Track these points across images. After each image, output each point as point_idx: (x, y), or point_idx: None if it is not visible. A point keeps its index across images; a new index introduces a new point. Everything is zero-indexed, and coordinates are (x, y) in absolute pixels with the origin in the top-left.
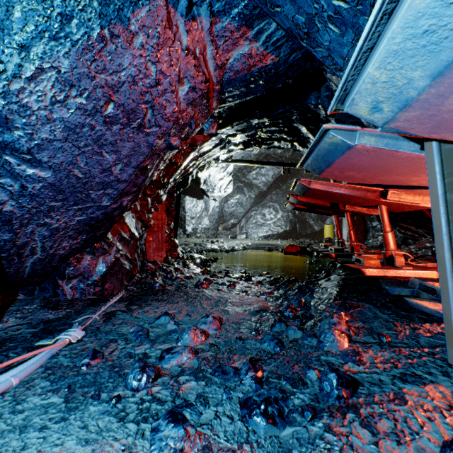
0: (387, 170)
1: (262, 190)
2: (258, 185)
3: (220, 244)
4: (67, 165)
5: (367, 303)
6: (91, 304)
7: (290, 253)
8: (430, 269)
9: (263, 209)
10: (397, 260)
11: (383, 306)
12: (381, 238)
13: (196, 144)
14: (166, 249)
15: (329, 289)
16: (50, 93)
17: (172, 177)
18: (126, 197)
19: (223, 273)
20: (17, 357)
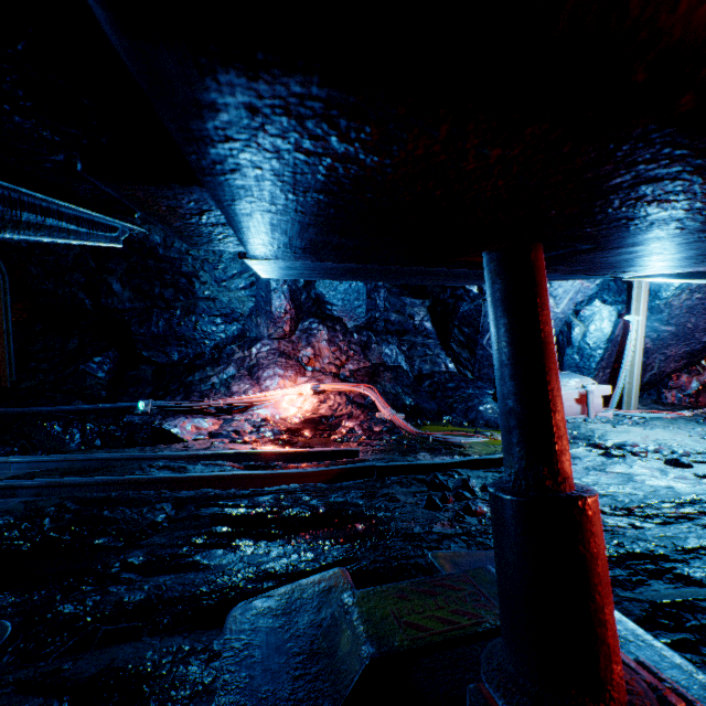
0: None
1: None
2: None
3: None
4: (683, 323)
5: None
6: (687, 408)
7: None
8: None
9: None
10: None
11: None
12: None
13: None
14: None
15: None
16: (683, 297)
17: None
18: None
19: None
20: (663, 411)
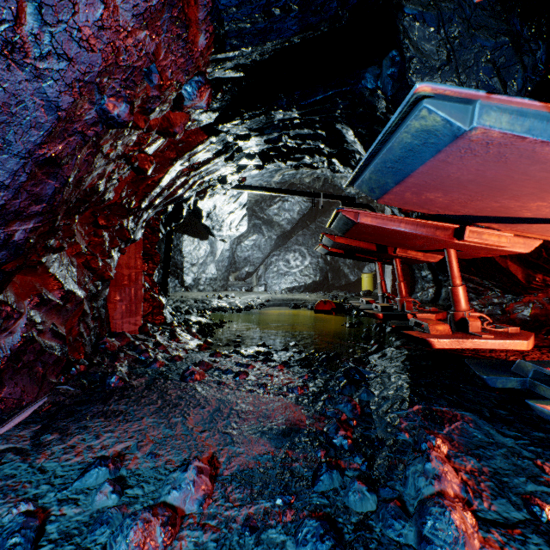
0: (499, 187)
1: (285, 229)
2: (281, 223)
3: (230, 300)
4: None
5: (467, 410)
6: None
7: (323, 312)
8: (516, 337)
9: (287, 253)
10: (472, 325)
11: (497, 418)
12: (432, 290)
13: (173, 131)
14: (146, 312)
15: (393, 377)
16: None
17: (145, 199)
18: (19, 224)
19: (231, 347)
20: None
